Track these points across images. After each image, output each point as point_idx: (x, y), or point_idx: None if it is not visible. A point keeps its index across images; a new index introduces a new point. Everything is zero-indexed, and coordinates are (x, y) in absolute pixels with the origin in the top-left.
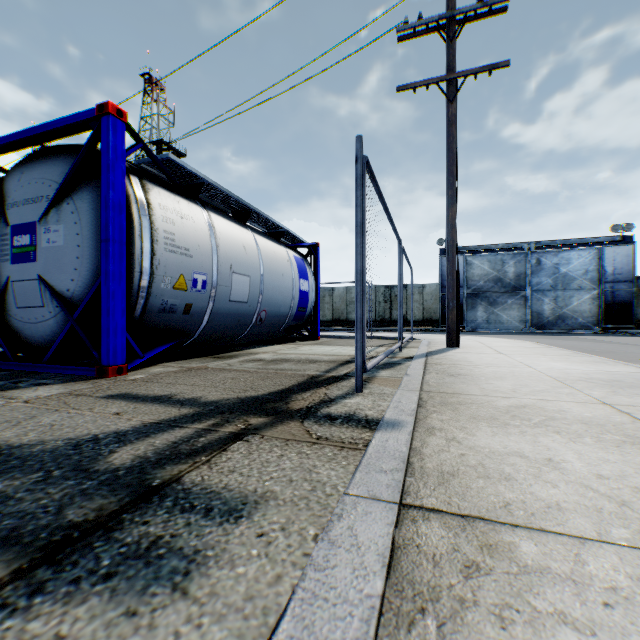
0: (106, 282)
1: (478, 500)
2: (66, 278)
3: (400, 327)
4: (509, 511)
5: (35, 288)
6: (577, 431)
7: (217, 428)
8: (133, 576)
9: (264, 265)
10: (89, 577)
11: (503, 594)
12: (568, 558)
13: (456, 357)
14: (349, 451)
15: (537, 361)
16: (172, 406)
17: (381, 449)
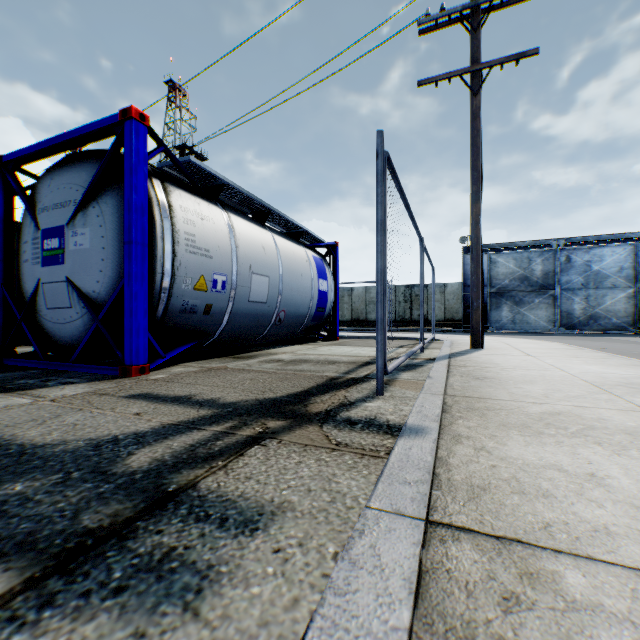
0: (129, 283)
1: (513, 519)
2: (92, 280)
3: (421, 328)
4: (550, 534)
5: (63, 290)
6: (621, 442)
7: (235, 431)
8: (144, 591)
9: (283, 265)
10: (99, 590)
11: (549, 635)
12: (623, 594)
13: (481, 359)
14: (370, 459)
15: (569, 364)
16: (191, 407)
17: (404, 458)
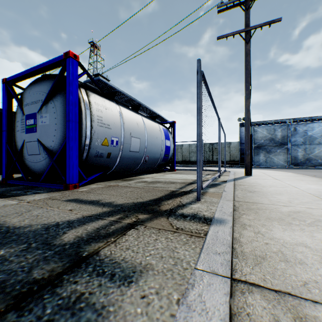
0: (68, 142)
1: (283, 278)
2: (50, 140)
3: (219, 165)
4: (307, 289)
5: (36, 145)
6: None
7: (121, 220)
8: None
9: (147, 133)
10: None
11: None
12: None
13: (251, 181)
14: (195, 238)
15: (299, 184)
16: (98, 206)
17: (215, 237)
